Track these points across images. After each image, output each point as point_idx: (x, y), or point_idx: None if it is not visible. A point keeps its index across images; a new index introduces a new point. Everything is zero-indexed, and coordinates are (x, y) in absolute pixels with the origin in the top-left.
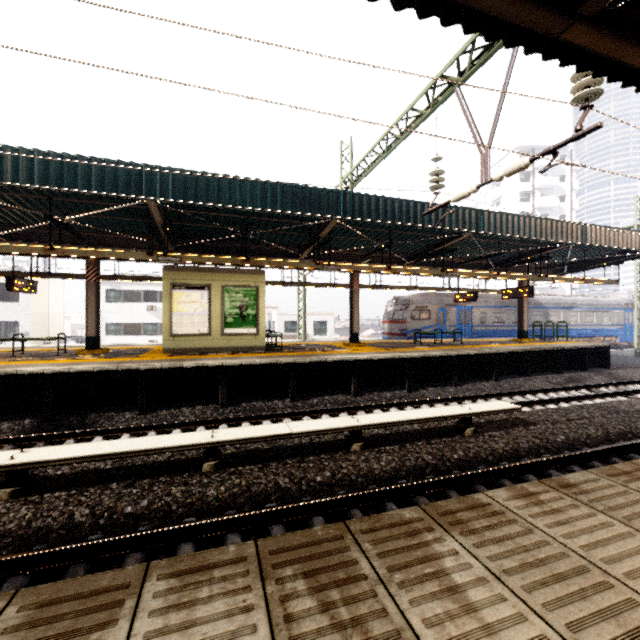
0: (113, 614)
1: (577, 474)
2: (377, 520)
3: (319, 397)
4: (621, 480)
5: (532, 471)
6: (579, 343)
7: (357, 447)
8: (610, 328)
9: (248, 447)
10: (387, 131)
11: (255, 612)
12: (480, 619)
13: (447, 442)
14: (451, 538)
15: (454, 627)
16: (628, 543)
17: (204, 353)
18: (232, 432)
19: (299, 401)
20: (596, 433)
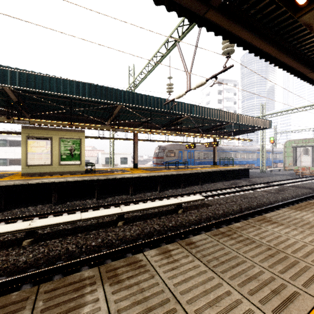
0: None
1: (199, 236)
2: (63, 281)
3: (112, 197)
4: (218, 237)
5: (204, 229)
6: (237, 167)
7: (121, 223)
8: (251, 160)
9: (59, 228)
10: (148, 62)
11: None
12: None
13: (168, 217)
14: (102, 289)
15: None
16: (201, 278)
17: (48, 175)
18: (44, 221)
19: (101, 199)
20: (236, 208)
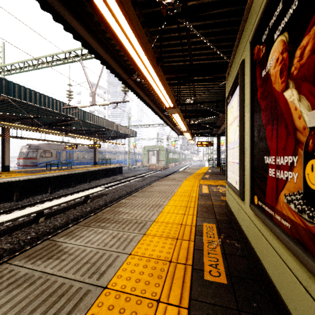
0: (58, 245)
1: (134, 194)
2: (102, 212)
3: None
4: (141, 193)
5: None
6: (114, 166)
7: (43, 219)
8: (121, 160)
9: None
10: (39, 57)
11: (95, 229)
12: (133, 213)
13: (82, 206)
14: (120, 208)
15: (130, 215)
16: (146, 200)
17: None
18: None
19: None
20: (125, 193)
